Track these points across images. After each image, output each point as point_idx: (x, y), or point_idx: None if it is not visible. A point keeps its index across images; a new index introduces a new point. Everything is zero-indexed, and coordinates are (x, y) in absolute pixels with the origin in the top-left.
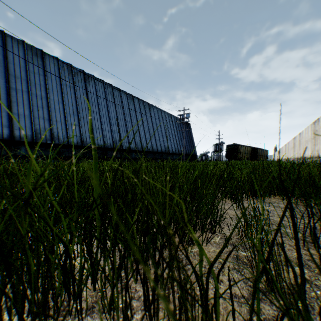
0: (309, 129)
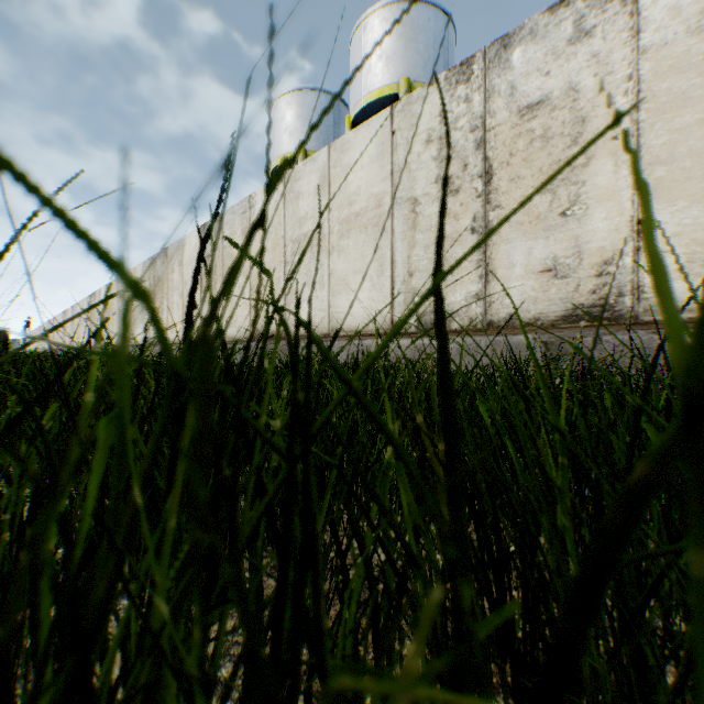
0: (87, 304)
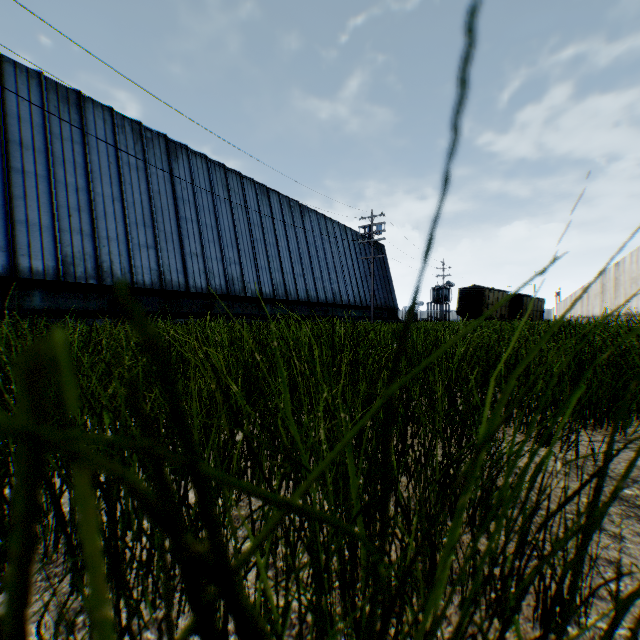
0: None
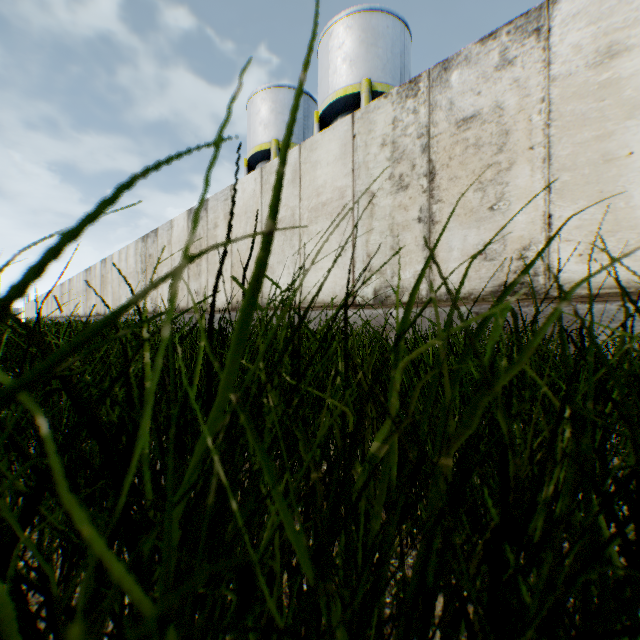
0: (83, 278)
